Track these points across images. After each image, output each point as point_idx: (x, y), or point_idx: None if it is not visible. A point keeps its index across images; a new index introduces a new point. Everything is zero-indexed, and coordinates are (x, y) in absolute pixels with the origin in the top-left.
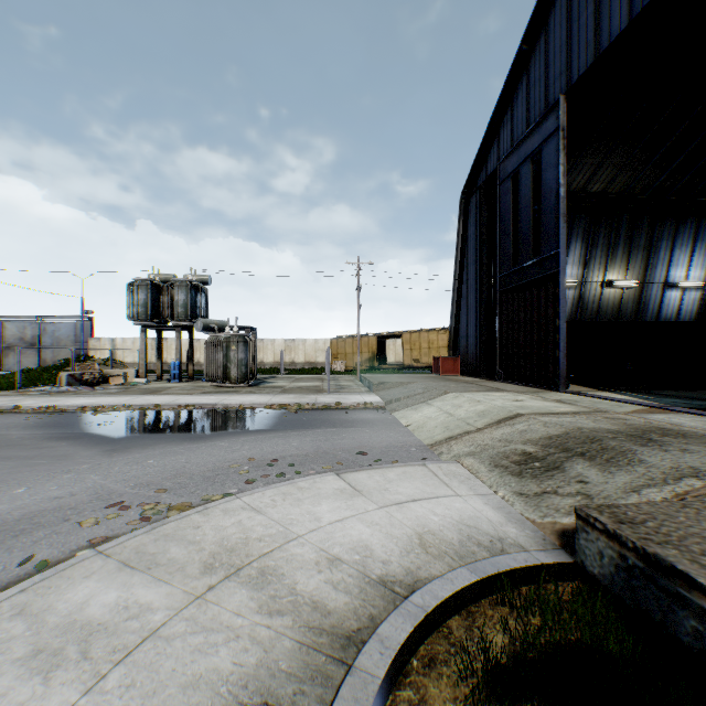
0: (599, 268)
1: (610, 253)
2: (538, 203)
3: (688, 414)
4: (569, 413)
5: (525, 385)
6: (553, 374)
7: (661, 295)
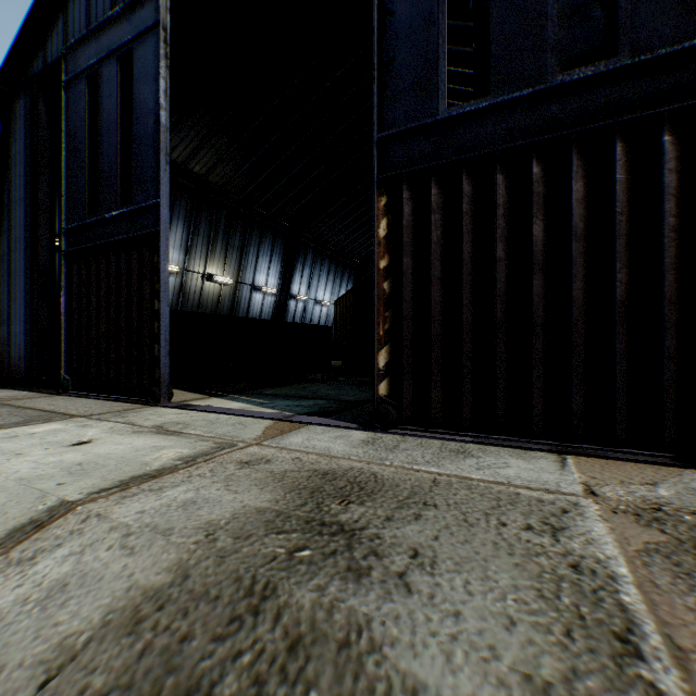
0: (201, 259)
1: (212, 245)
2: (131, 134)
3: (318, 425)
4: (181, 464)
5: (110, 399)
6: (152, 380)
7: (251, 296)
